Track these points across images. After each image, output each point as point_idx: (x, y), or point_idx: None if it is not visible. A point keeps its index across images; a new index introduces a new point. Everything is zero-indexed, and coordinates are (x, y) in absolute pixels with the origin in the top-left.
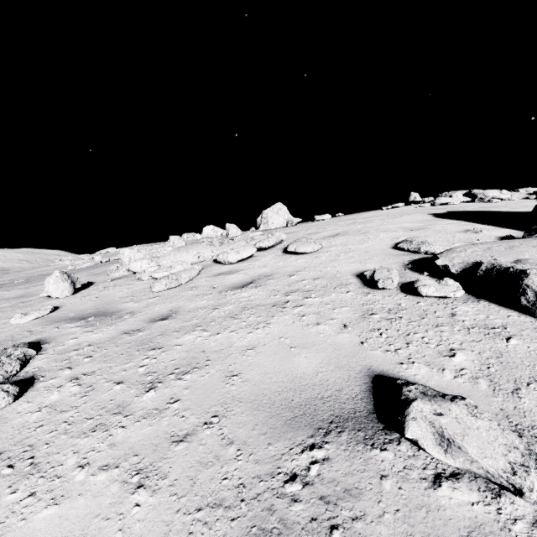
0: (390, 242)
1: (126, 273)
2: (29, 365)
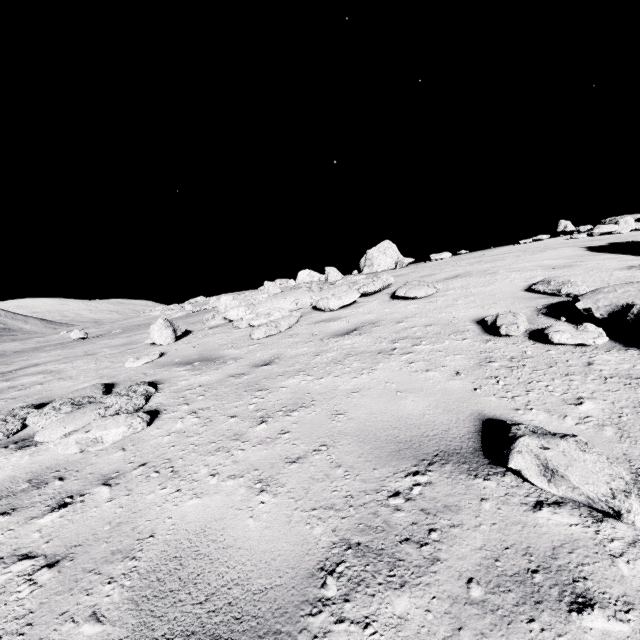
0: (523, 284)
1: (222, 321)
2: (151, 401)
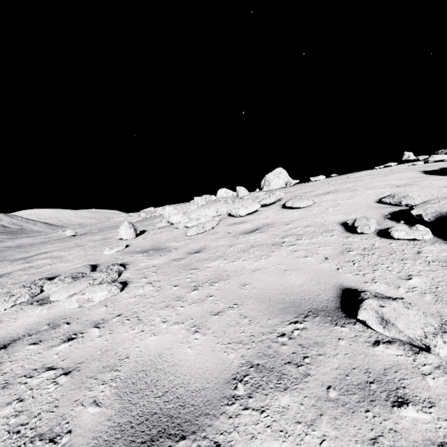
0: (375, 198)
1: (166, 224)
2: (122, 276)
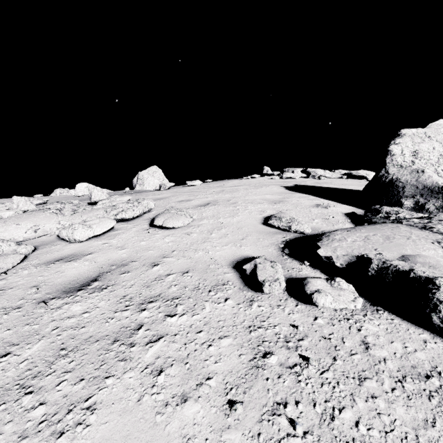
0: (259, 216)
1: None
2: None
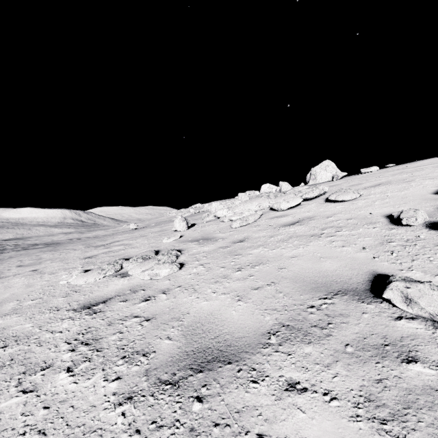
0: (433, 188)
1: (213, 218)
2: (179, 259)
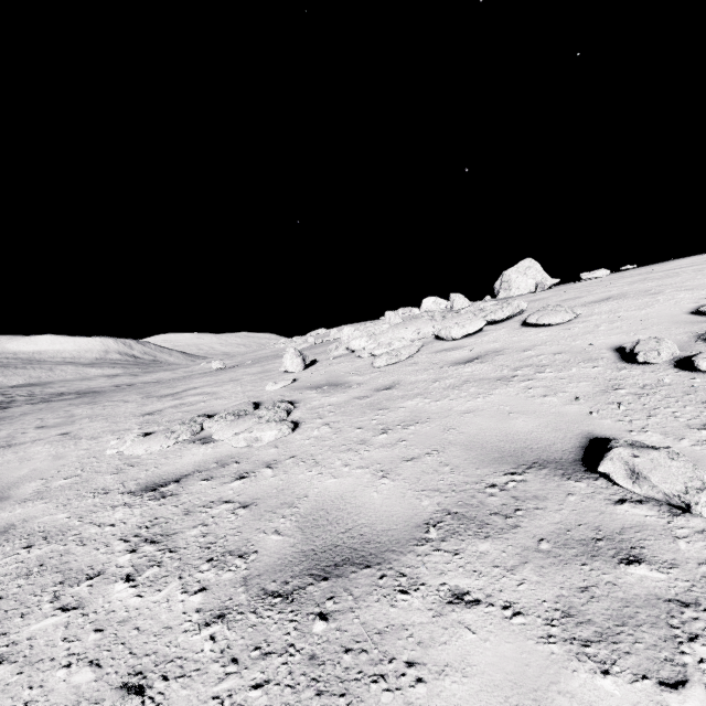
0: (691, 305)
1: (345, 351)
2: (291, 415)
